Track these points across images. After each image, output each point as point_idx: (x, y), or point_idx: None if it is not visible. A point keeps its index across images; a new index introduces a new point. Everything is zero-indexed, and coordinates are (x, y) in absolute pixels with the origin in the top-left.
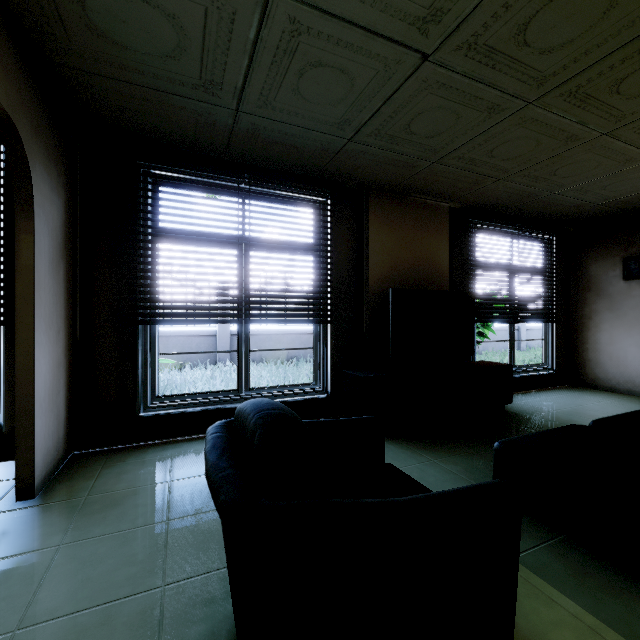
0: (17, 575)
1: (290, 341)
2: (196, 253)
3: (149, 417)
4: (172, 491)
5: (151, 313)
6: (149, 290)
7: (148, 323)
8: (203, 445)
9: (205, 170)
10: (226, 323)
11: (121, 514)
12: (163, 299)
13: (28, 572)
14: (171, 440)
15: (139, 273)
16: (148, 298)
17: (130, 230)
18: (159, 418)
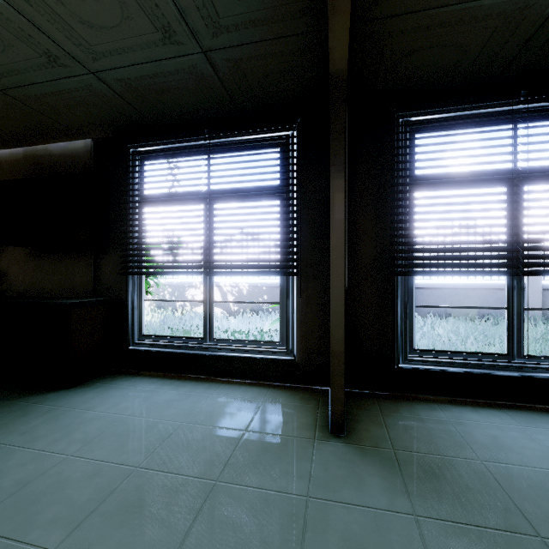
0: (395, 543)
1: (481, 296)
2: (459, 196)
3: (407, 369)
4: (498, 480)
5: (410, 264)
6: (407, 241)
7: (408, 274)
8: (479, 415)
9: (469, 101)
10: (496, 274)
11: (455, 494)
12: (422, 249)
13: (405, 544)
14: (430, 398)
15: (398, 224)
16: (407, 249)
17: (389, 183)
18: (416, 372)
